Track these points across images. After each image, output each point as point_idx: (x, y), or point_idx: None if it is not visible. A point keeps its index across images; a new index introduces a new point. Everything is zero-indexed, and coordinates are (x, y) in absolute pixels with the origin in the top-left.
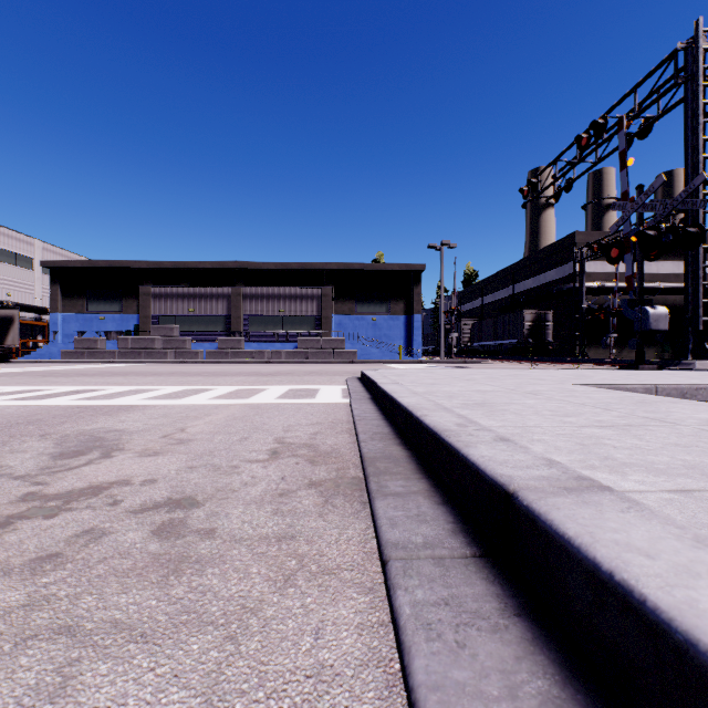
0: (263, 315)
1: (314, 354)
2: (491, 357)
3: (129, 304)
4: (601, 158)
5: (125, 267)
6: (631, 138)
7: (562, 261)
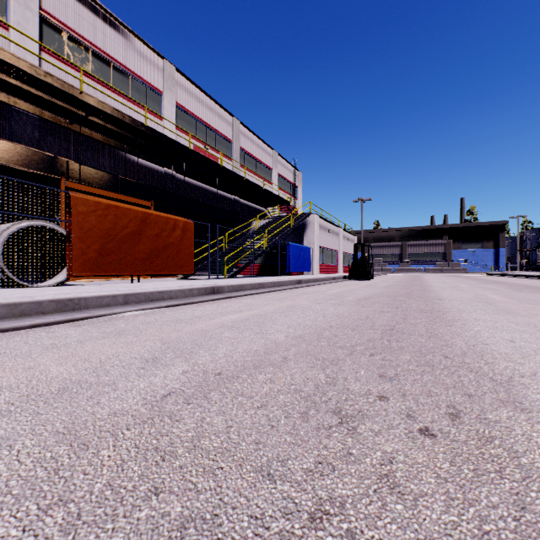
0: (416, 253)
1: (445, 269)
2: None
3: None
4: None
5: None
6: None
7: None
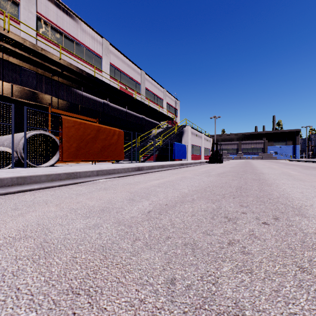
0: (247, 148)
1: (264, 157)
2: None
3: None
4: None
5: None
6: None
7: None
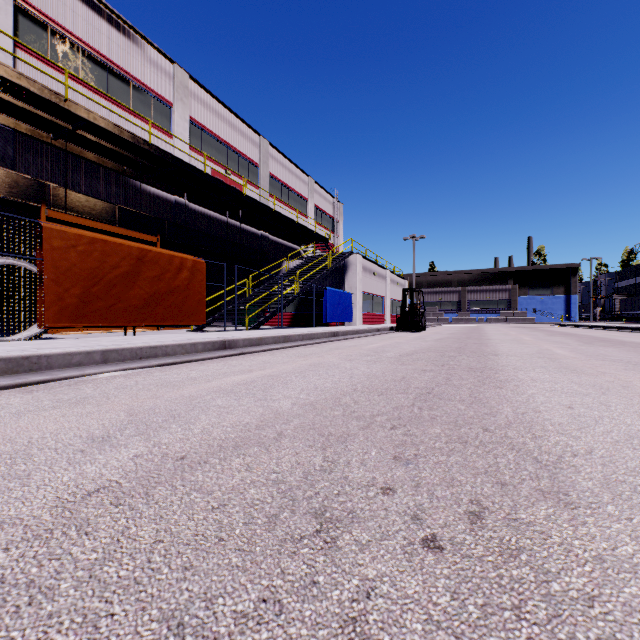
0: (477, 300)
1: (510, 319)
2: (623, 321)
3: None
4: None
5: None
6: None
7: None
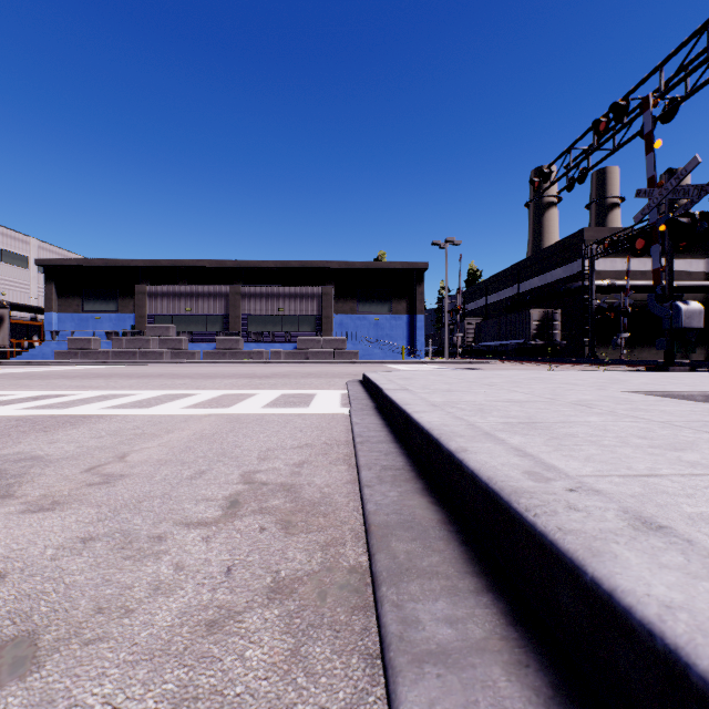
0: (262, 315)
1: (314, 355)
2: (498, 358)
3: (126, 304)
4: (619, 145)
5: (121, 265)
6: (654, 122)
7: (570, 259)
